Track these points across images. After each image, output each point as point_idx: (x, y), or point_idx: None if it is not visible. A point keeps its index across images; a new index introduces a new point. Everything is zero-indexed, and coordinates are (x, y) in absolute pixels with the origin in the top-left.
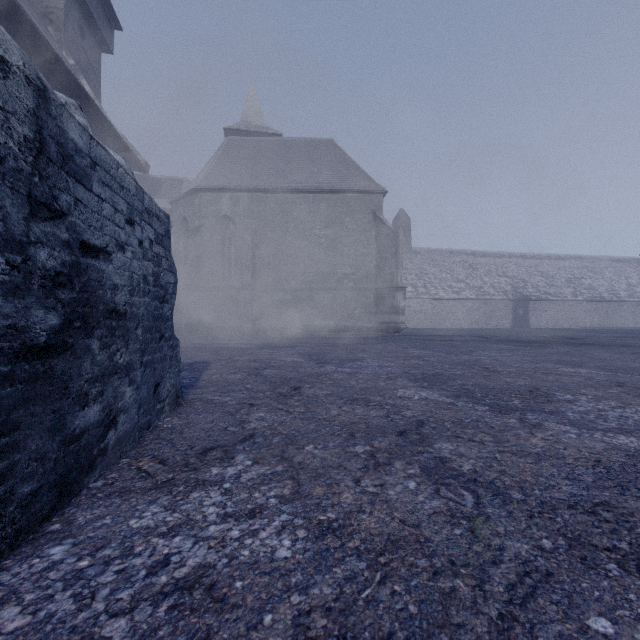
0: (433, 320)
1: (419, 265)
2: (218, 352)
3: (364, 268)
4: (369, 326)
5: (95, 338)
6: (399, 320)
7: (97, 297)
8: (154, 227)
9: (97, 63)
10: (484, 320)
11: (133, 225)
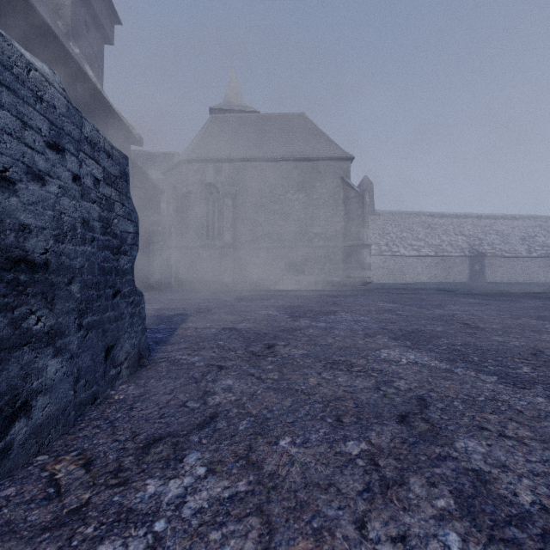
0: (395, 275)
1: (382, 226)
2: (199, 304)
3: (333, 228)
4: (337, 280)
5: None
6: (365, 275)
7: None
8: (102, 164)
9: (100, 53)
10: (442, 275)
11: (62, 153)
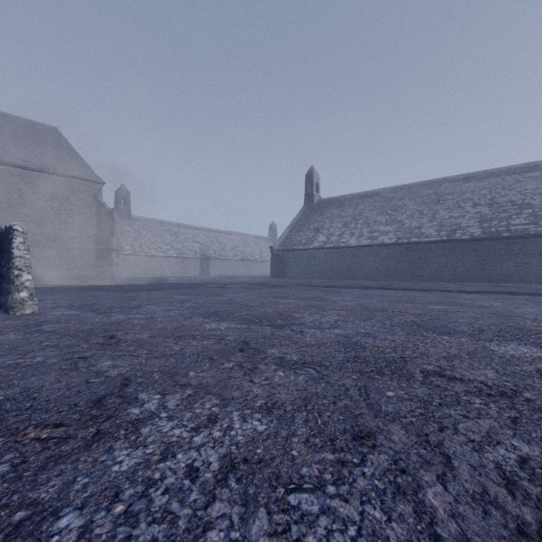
0: (147, 271)
1: (137, 230)
2: None
3: (87, 234)
4: (91, 275)
5: None
6: (114, 271)
7: None
8: None
9: None
10: (183, 271)
11: None
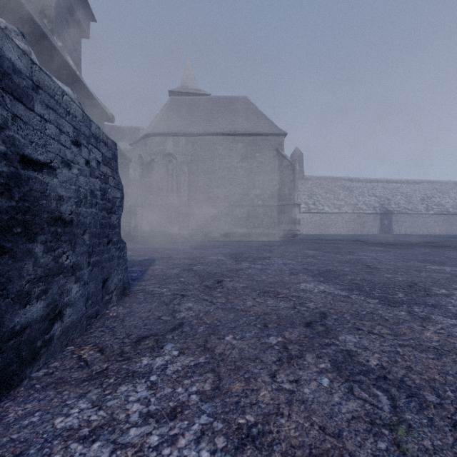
0: (320, 228)
1: (310, 188)
2: (162, 252)
3: (270, 190)
4: (273, 233)
5: (38, 243)
6: (296, 228)
7: (40, 206)
8: (101, 151)
9: (78, 45)
10: (358, 228)
11: (80, 146)
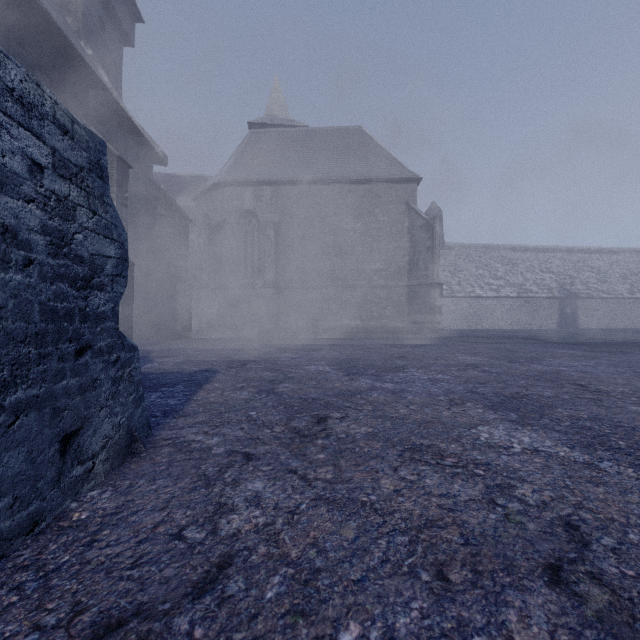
0: (469, 320)
1: (453, 261)
2: (232, 357)
3: (396, 263)
4: (401, 326)
5: None
6: (435, 320)
7: None
8: (50, 142)
9: (118, 56)
10: (526, 320)
11: None
